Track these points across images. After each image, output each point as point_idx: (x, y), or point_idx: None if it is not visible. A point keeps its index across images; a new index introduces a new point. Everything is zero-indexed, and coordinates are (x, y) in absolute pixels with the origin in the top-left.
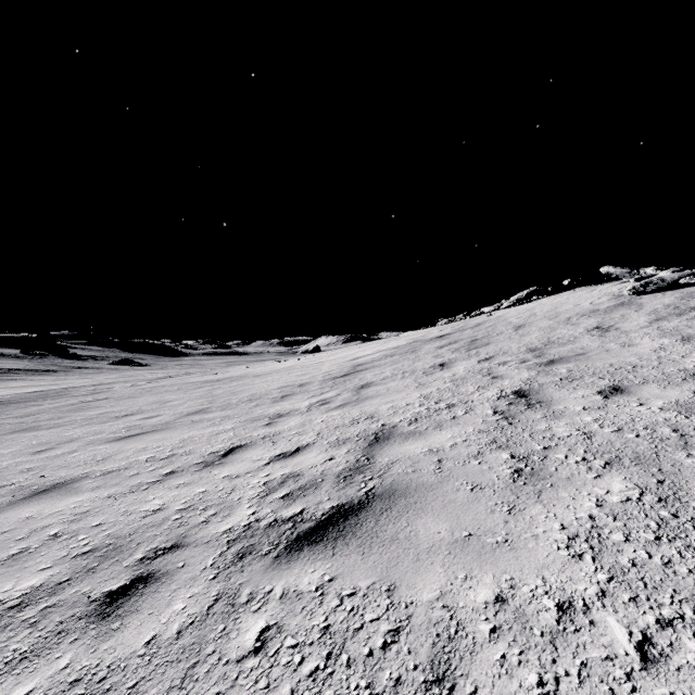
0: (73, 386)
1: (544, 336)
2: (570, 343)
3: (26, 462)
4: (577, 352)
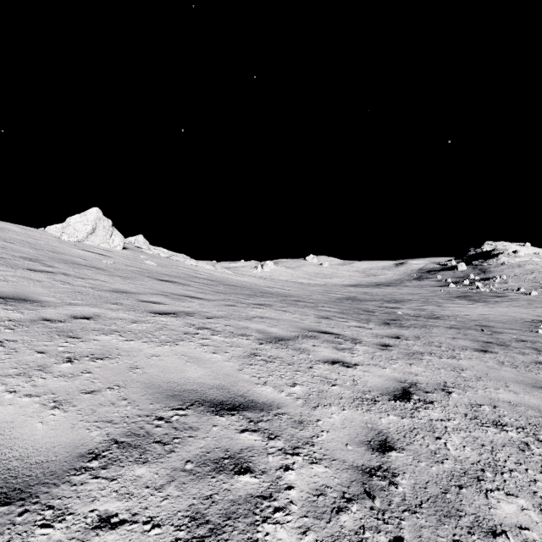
0: None
1: None
2: None
3: None
4: None
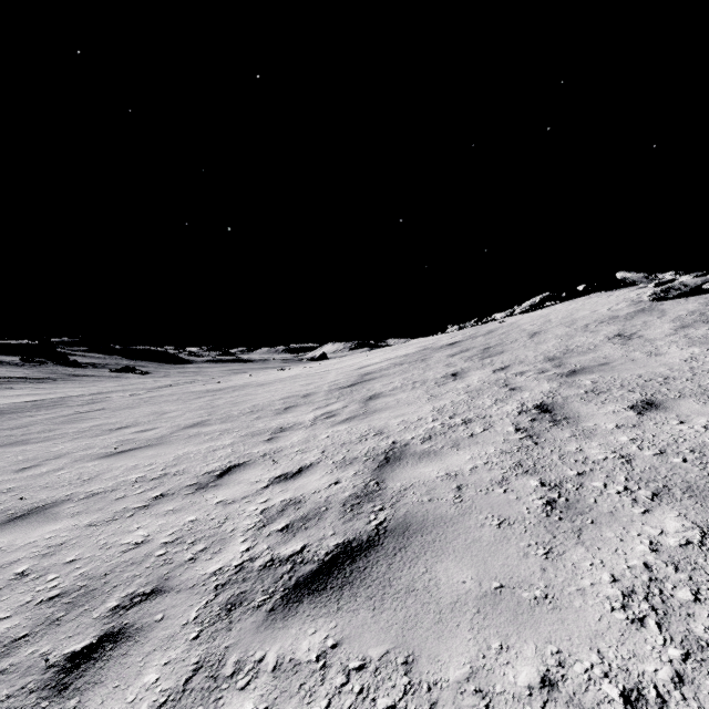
0: (70, 395)
1: (562, 344)
2: (591, 352)
3: (7, 481)
4: (599, 361)
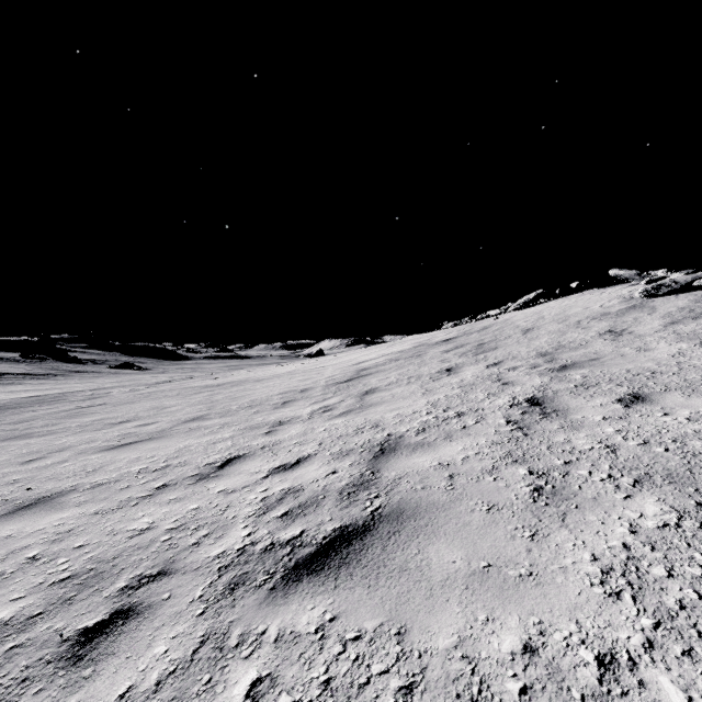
0: (71, 390)
1: (554, 340)
2: (582, 348)
3: (13, 472)
4: (590, 357)
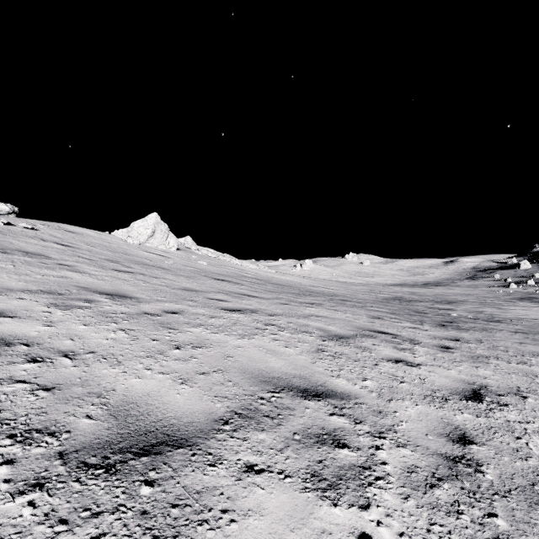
0: None
1: None
2: None
3: None
4: (65, 285)
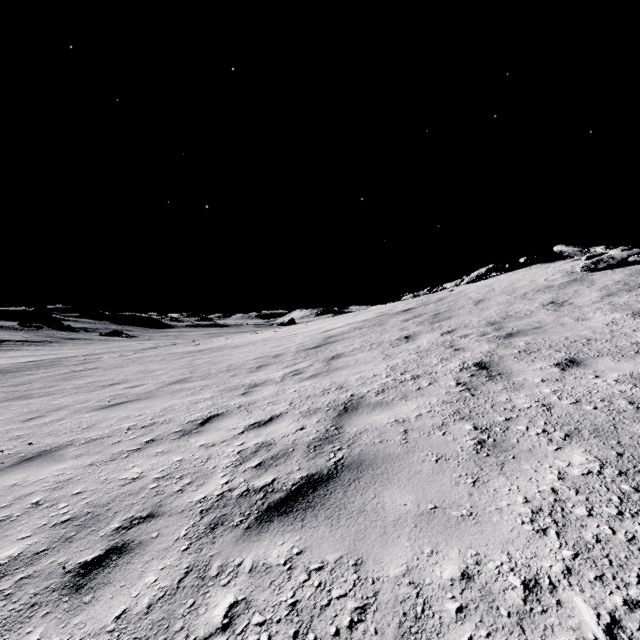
0: (65, 356)
1: (502, 310)
2: (527, 317)
3: (16, 429)
4: (533, 325)
